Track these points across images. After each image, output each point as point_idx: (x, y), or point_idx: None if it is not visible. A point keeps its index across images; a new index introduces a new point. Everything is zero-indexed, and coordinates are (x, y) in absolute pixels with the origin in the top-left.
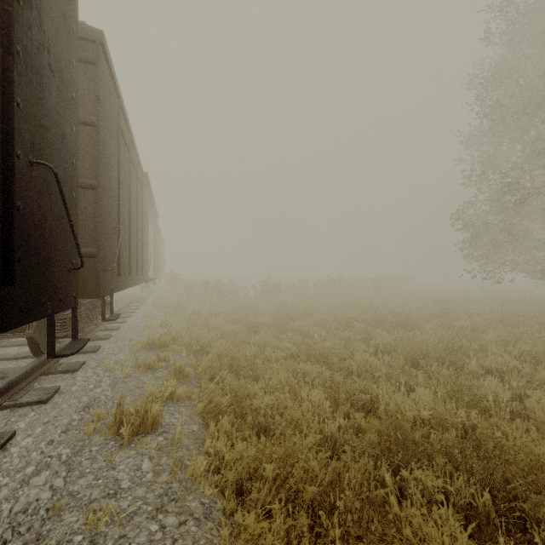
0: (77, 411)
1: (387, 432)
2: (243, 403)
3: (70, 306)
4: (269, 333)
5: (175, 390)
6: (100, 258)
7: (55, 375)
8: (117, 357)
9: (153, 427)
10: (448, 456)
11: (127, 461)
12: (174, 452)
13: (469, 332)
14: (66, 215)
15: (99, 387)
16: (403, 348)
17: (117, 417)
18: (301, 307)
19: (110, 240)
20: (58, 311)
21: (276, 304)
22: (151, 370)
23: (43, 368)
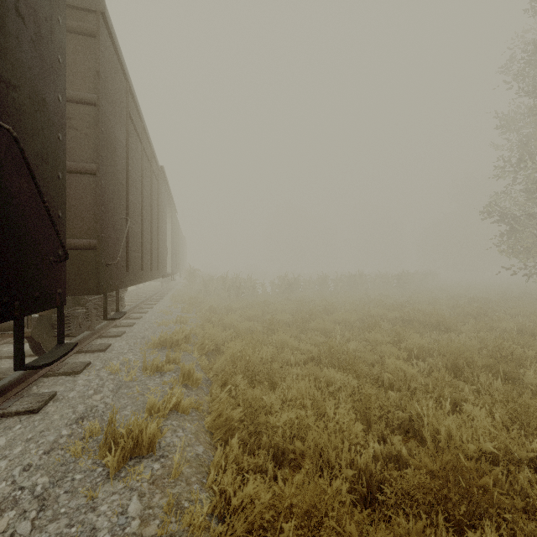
0: (68, 424)
1: (442, 473)
2: (257, 416)
3: (53, 305)
4: (287, 332)
5: (181, 400)
6: (102, 250)
7: (57, 377)
8: (125, 357)
9: (150, 450)
10: (536, 518)
11: (111, 498)
12: (168, 492)
13: (519, 336)
14: (38, 193)
15: (99, 393)
16: (441, 354)
17: (107, 437)
18: (320, 304)
19: (115, 232)
20: (33, 311)
21: (294, 301)
22: (159, 372)
23: (44, 369)
